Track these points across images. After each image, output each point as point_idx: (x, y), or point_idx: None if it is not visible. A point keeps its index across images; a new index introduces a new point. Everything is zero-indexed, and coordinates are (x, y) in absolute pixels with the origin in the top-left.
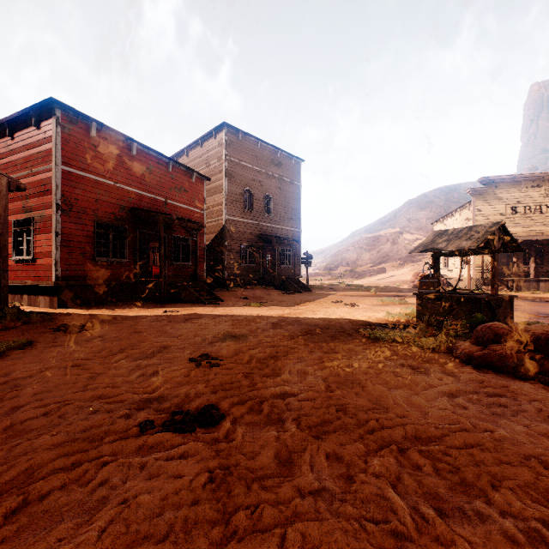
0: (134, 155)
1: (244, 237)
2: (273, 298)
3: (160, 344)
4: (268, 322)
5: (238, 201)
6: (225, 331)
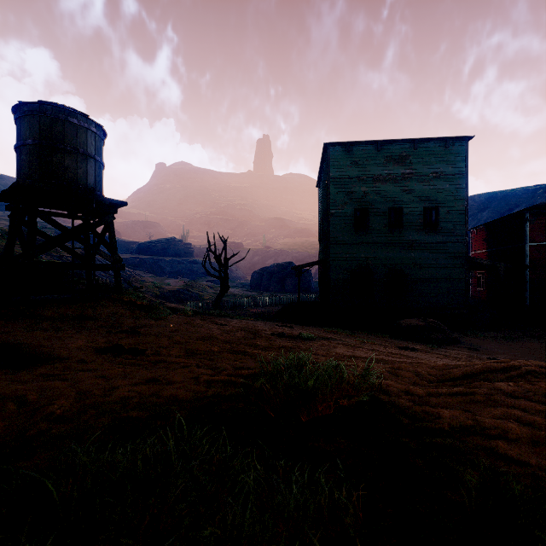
0: None
1: None
2: None
3: None
4: None
5: None
6: None
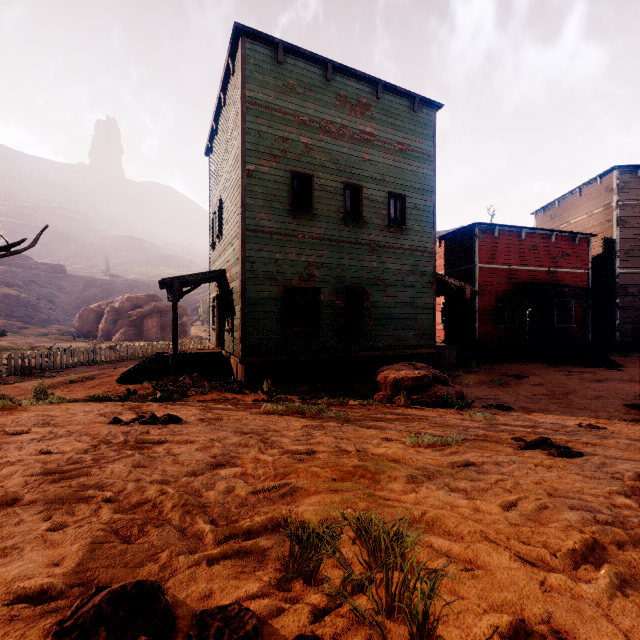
0: (522, 239)
1: None
2: None
3: (591, 394)
4: None
5: (634, 249)
6: None
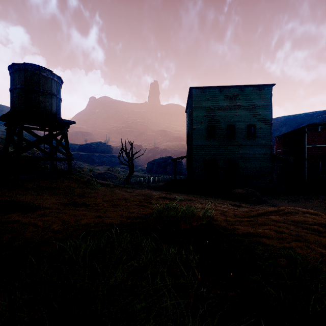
0: None
1: None
2: None
3: None
4: None
5: None
6: None
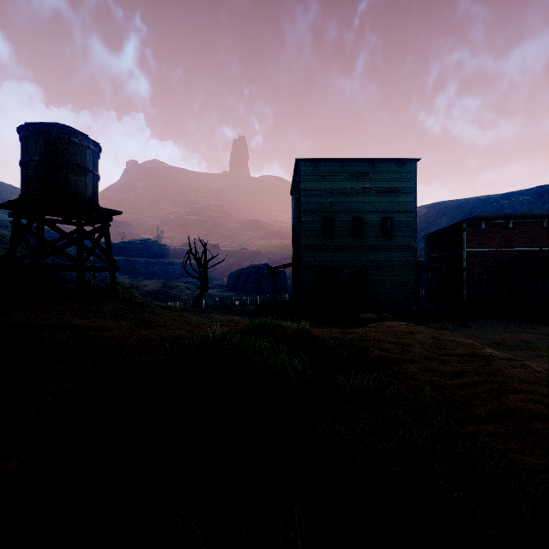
0: (510, 227)
1: None
2: None
3: (489, 337)
4: None
5: None
6: (526, 340)
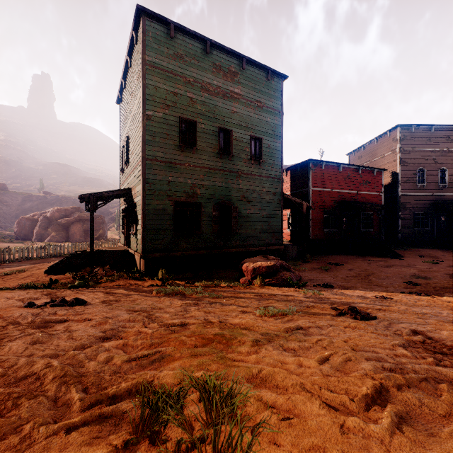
0: (340, 171)
1: (417, 207)
2: (448, 258)
3: (384, 275)
4: (445, 273)
5: (410, 179)
6: (415, 274)
